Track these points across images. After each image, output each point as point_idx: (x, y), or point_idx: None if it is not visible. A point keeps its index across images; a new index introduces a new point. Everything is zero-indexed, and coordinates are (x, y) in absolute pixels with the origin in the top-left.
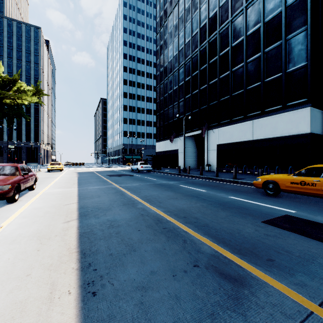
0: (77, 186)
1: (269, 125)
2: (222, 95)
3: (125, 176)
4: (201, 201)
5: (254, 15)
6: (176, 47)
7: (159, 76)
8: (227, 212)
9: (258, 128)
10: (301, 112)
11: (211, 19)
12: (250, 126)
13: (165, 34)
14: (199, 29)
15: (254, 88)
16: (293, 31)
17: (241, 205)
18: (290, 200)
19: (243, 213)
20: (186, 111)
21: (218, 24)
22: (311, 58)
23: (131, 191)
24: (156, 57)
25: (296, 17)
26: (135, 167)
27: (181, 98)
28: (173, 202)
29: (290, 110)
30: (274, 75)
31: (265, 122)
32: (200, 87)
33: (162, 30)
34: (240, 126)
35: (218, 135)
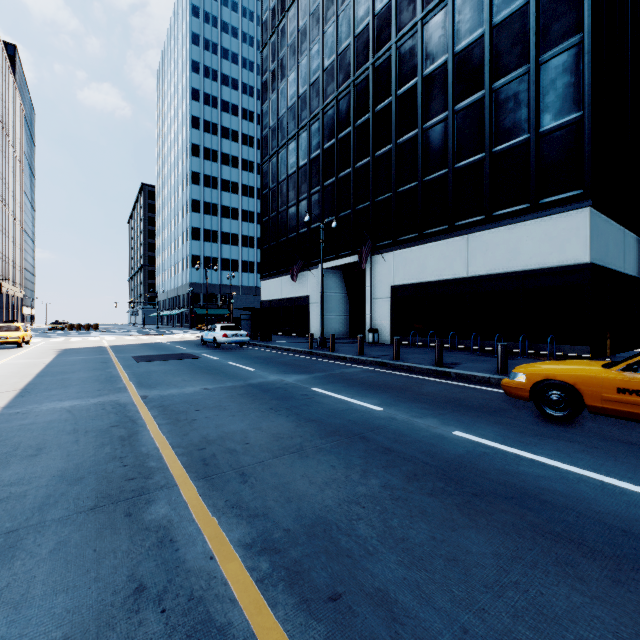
0: (9, 401)
1: (503, 245)
2: (403, 181)
3: (180, 360)
4: (380, 459)
5: (470, 9)
6: (305, 76)
7: (268, 139)
8: (490, 529)
9: (479, 253)
10: (571, 219)
11: (378, 17)
12: (461, 248)
13: (280, 47)
14: (353, 38)
15: (470, 166)
16: (553, 44)
17: (511, 475)
18: (623, 441)
19: (547, 536)
20: (327, 215)
21: (395, 27)
22: (591, 102)
23: (169, 416)
24: (262, 98)
25: (560, 15)
26: (209, 335)
27: (315, 186)
28: (289, 471)
29: (547, 213)
30: (513, 138)
31: (495, 239)
32: (355, 162)
33: (274, 39)
34: (441, 247)
35: (393, 265)
